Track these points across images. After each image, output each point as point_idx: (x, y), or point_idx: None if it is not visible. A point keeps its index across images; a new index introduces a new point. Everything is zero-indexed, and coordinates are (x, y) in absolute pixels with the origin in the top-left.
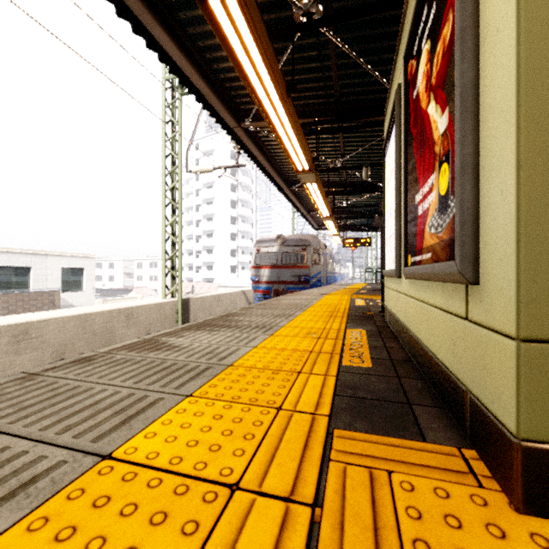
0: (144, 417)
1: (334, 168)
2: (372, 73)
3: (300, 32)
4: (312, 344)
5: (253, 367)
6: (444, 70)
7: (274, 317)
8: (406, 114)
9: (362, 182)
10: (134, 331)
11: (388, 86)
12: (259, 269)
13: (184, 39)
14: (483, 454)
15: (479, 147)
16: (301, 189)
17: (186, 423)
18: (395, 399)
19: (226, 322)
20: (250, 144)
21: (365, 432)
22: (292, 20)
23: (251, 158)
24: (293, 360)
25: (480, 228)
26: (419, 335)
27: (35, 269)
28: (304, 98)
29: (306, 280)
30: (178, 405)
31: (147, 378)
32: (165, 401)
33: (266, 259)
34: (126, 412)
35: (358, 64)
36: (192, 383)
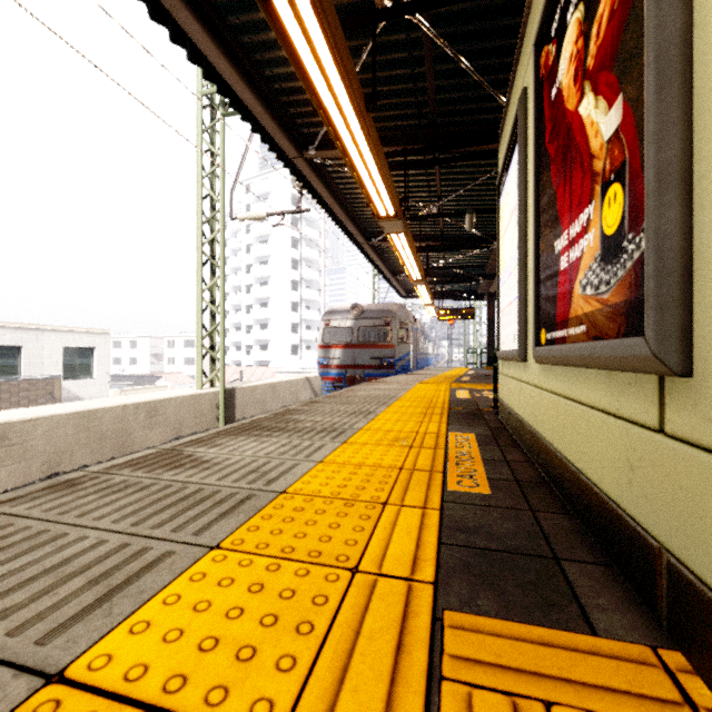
0: (136, 589)
1: (427, 215)
2: (482, 82)
3: (384, 20)
4: (402, 456)
5: (316, 495)
6: (614, 38)
7: (347, 416)
8: (537, 126)
9: (464, 234)
10: (158, 433)
11: (502, 101)
12: (328, 349)
13: (223, 32)
14: (702, 665)
15: (691, 145)
16: (384, 243)
17: (203, 601)
18: (534, 549)
19: (282, 424)
20: (315, 181)
21: (495, 616)
22: (372, 6)
23: (318, 200)
24: (376, 483)
25: (695, 281)
26: (561, 447)
27: (27, 349)
28: (388, 118)
29: (390, 364)
30: (195, 565)
31: (153, 516)
32: (174, 558)
33: (337, 336)
34: (109, 579)
35: (462, 72)
36: (222, 524)
